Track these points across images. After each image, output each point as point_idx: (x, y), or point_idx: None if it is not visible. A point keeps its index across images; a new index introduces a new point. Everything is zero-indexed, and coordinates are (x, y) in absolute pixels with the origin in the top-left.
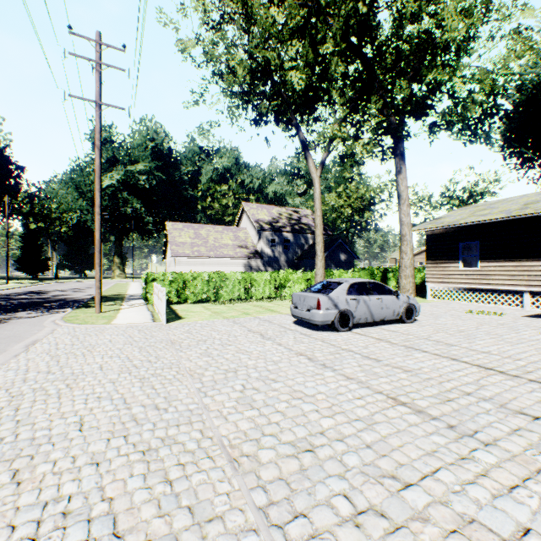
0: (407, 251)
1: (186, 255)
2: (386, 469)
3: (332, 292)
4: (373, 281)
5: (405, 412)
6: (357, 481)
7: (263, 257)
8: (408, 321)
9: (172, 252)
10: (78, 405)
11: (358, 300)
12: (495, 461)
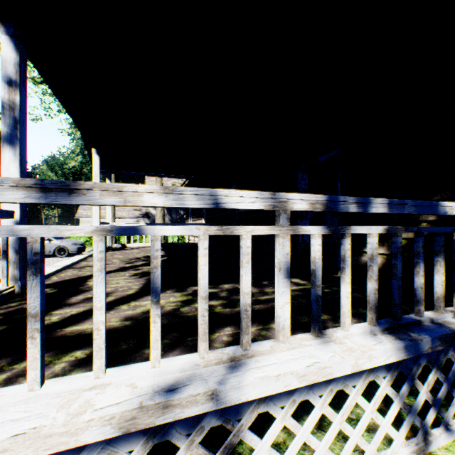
0: (157, 213)
1: (87, 216)
2: None
3: None
4: None
5: None
6: None
7: (150, 217)
8: (61, 256)
9: (77, 214)
10: None
11: None
12: None
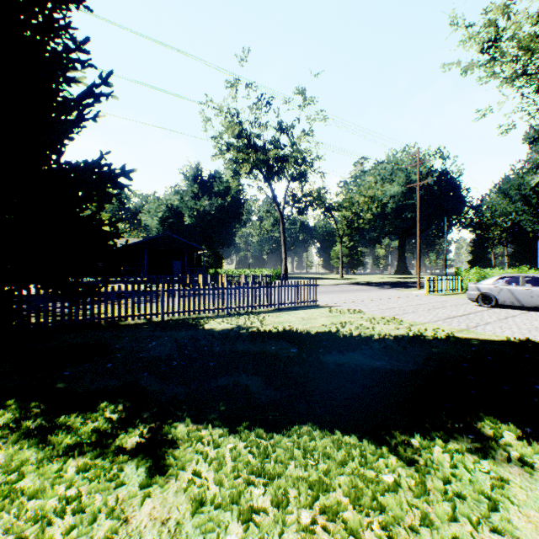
0: None
1: None
2: (359, 306)
3: (481, 281)
4: (531, 275)
5: (386, 308)
6: (353, 305)
7: None
8: None
9: None
10: (350, 297)
11: (501, 288)
12: (372, 309)
